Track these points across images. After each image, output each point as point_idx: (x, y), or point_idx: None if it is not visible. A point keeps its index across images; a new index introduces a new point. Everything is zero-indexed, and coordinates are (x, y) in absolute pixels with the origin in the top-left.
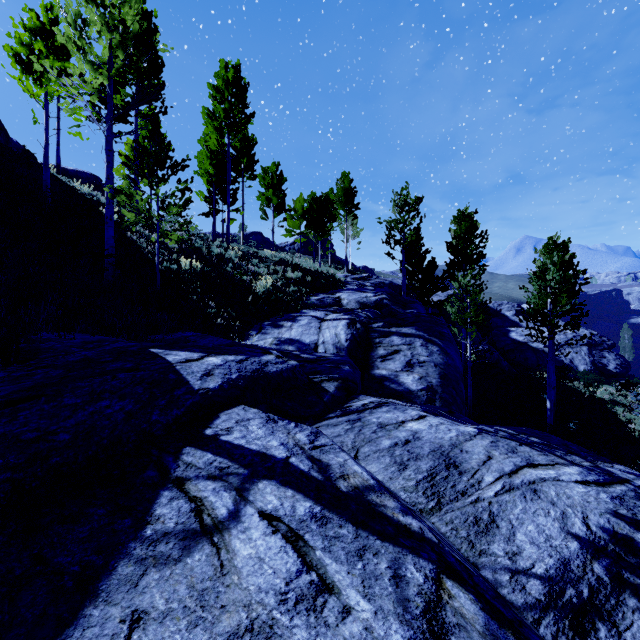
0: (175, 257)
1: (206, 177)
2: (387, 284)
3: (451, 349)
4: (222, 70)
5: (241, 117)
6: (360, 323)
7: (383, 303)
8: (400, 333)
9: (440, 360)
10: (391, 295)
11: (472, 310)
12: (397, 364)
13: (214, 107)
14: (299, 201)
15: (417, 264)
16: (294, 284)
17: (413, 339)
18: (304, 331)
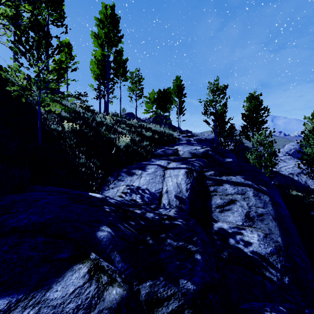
0: (63, 122)
1: (94, 75)
2: (203, 139)
3: (278, 197)
4: (103, 8)
5: (115, 38)
6: (196, 172)
7: (208, 153)
8: (231, 182)
9: (275, 211)
10: (212, 147)
11: (268, 157)
12: (236, 216)
13: (98, 31)
14: (152, 94)
15: (222, 127)
16: (147, 140)
17: (244, 188)
18: (151, 179)
